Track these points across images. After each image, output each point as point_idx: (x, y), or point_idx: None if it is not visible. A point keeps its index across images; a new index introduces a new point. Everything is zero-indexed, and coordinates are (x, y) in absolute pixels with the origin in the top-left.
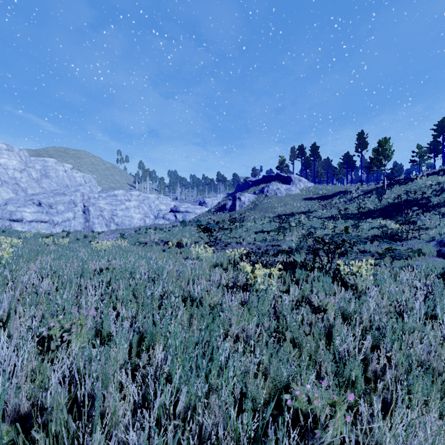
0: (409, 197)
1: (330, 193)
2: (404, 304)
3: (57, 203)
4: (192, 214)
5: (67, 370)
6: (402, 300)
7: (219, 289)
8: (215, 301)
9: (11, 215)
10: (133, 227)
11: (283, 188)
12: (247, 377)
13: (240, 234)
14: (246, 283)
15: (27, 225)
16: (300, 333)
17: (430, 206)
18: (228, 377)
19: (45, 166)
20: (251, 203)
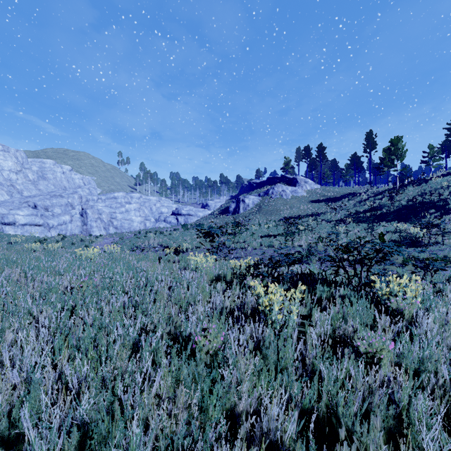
0: (424, 199)
1: (338, 195)
2: None
3: (53, 205)
4: (194, 217)
5: None
6: None
7: (221, 320)
8: (215, 346)
9: (3, 218)
10: (132, 230)
11: (288, 190)
12: None
13: (244, 239)
14: (257, 307)
15: (20, 229)
16: (357, 419)
17: (448, 209)
18: None
19: (42, 167)
20: (255, 205)
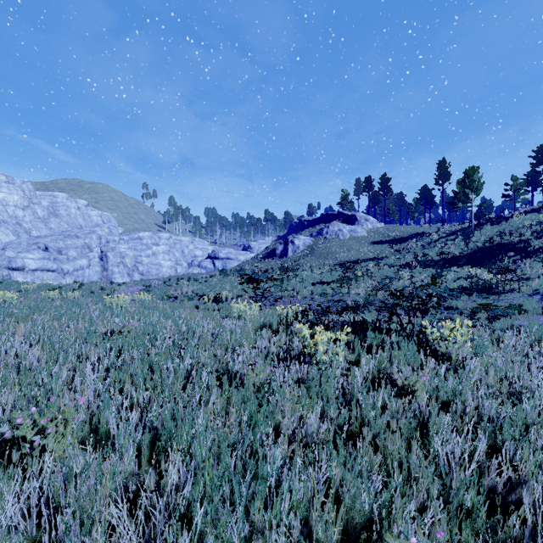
0: (503, 240)
1: (404, 235)
2: (517, 381)
3: (68, 247)
4: (234, 261)
5: (33, 497)
6: (515, 375)
7: (267, 361)
8: (261, 379)
9: (10, 263)
10: (161, 277)
11: (346, 229)
12: (310, 510)
13: (293, 286)
14: (303, 351)
15: (30, 275)
16: (382, 428)
17: (530, 251)
18: (281, 510)
19: (54, 202)
20: (307, 247)
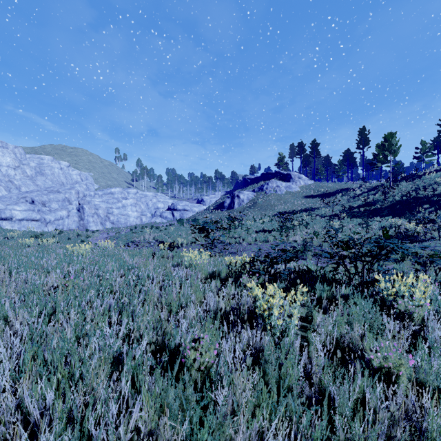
0: (418, 194)
1: (332, 191)
2: None
3: (50, 201)
4: (190, 212)
5: None
6: None
7: (215, 325)
8: (207, 361)
9: None
10: (129, 225)
11: (283, 185)
12: None
13: (239, 234)
14: (253, 309)
15: (17, 224)
16: None
17: None
18: None
19: (40, 163)
20: (250, 201)
